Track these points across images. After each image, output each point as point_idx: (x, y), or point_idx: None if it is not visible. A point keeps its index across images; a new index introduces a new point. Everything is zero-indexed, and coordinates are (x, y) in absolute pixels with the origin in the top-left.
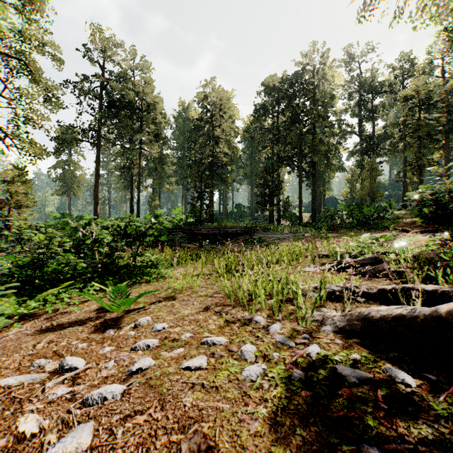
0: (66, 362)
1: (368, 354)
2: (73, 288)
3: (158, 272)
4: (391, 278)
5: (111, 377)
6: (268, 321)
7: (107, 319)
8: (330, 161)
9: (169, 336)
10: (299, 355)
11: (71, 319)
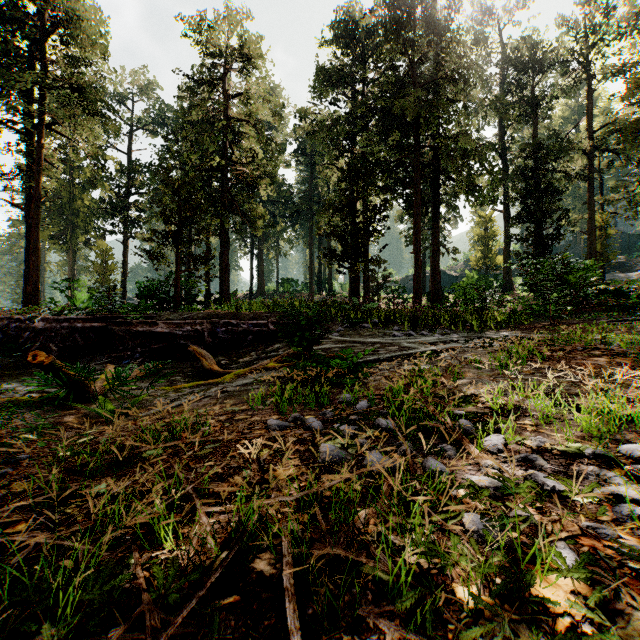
0: None
1: None
2: None
3: None
4: None
5: None
6: None
7: None
8: (474, 179)
9: None
10: None
11: None
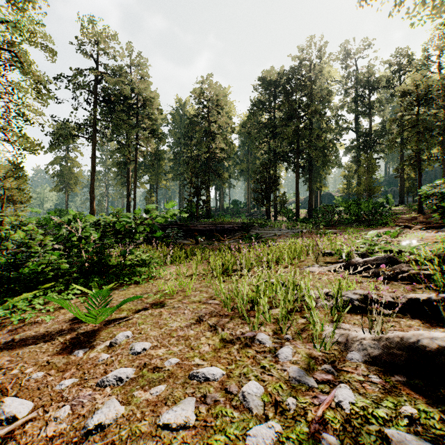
0: (3, 409)
1: (426, 407)
2: (54, 290)
3: (149, 272)
4: (412, 282)
5: (58, 437)
6: (275, 342)
7: (80, 333)
8: (327, 157)
9: (150, 362)
10: (326, 405)
11: (38, 332)
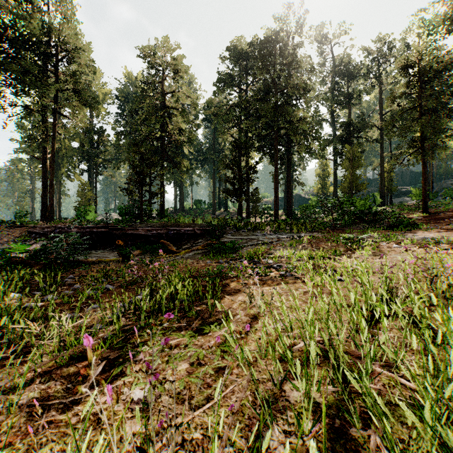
0: None
1: None
2: None
3: None
4: None
5: None
6: None
7: None
8: (310, 145)
9: None
10: None
11: None
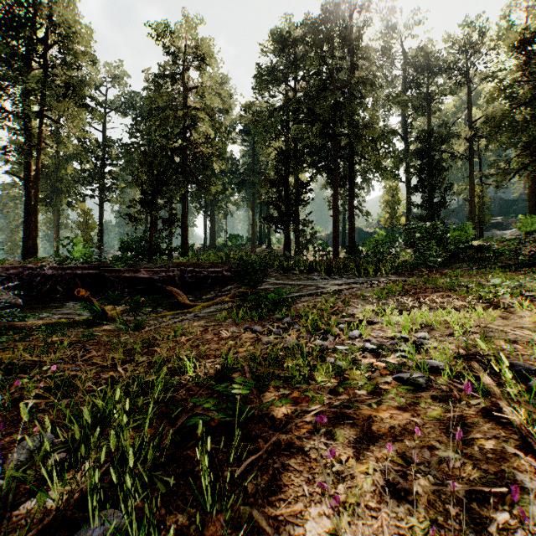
0: None
1: None
2: None
3: None
4: None
5: None
6: None
7: None
8: (380, 159)
9: None
10: None
11: None
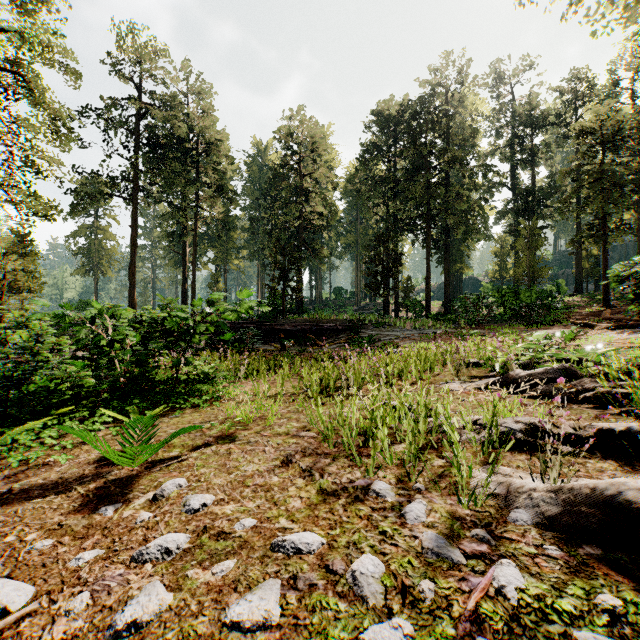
0: None
1: (635, 595)
2: (74, 417)
3: (213, 391)
4: (599, 404)
5: None
6: (400, 494)
7: (109, 481)
8: (471, 225)
9: (212, 525)
10: (481, 593)
11: (48, 479)
